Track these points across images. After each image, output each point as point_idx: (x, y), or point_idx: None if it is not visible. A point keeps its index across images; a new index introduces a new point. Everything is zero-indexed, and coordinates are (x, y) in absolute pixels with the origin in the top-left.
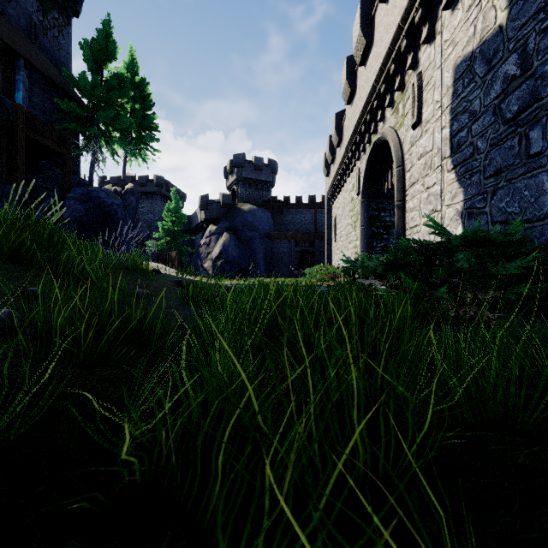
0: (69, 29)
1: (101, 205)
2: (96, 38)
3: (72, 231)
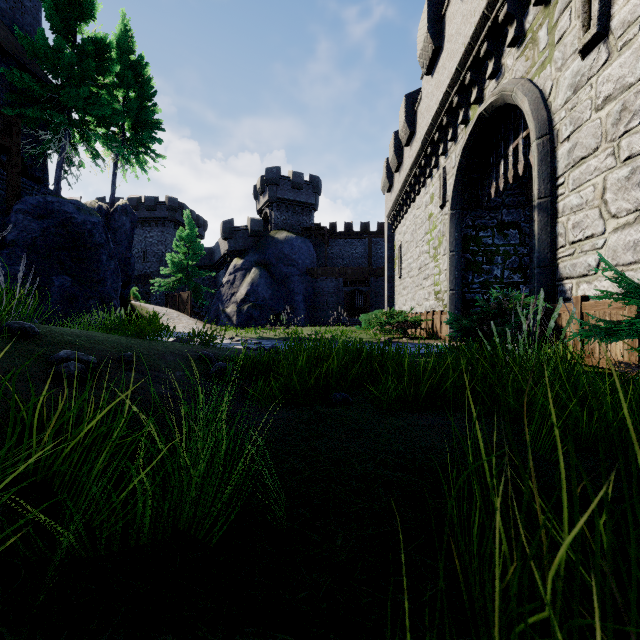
0: None
1: (67, 222)
2: None
3: (20, 260)
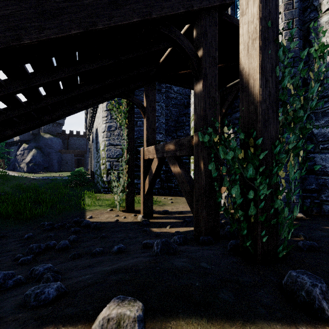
0: None
1: None
2: None
3: None
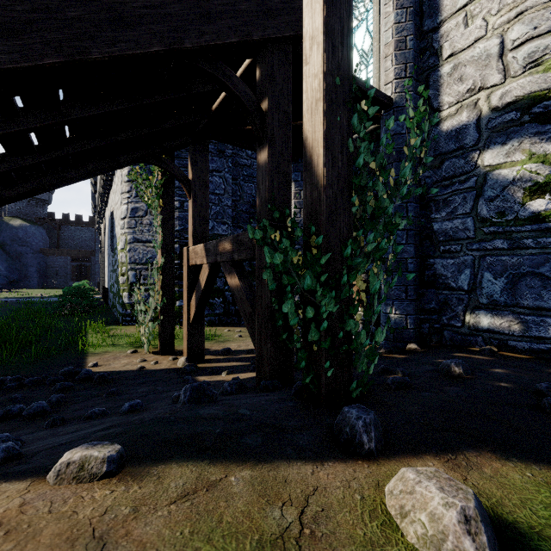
0: None
1: None
2: None
3: None
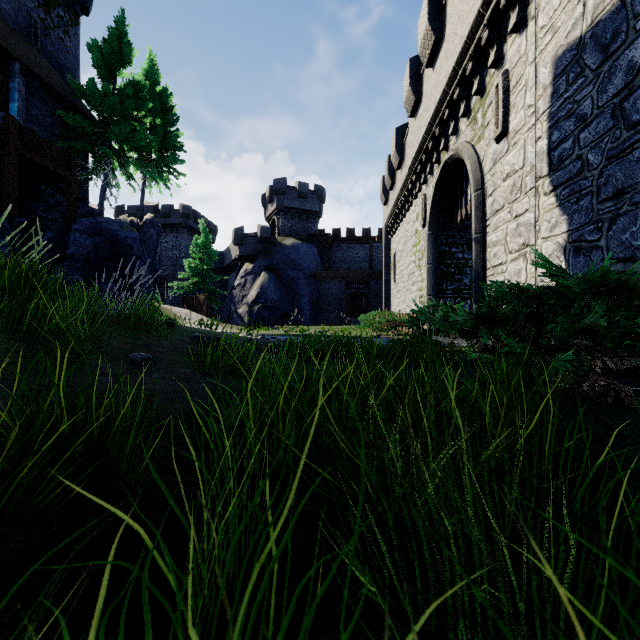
0: (77, 29)
1: (113, 239)
2: (108, 39)
3: (77, 271)
